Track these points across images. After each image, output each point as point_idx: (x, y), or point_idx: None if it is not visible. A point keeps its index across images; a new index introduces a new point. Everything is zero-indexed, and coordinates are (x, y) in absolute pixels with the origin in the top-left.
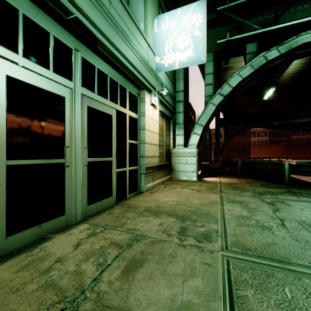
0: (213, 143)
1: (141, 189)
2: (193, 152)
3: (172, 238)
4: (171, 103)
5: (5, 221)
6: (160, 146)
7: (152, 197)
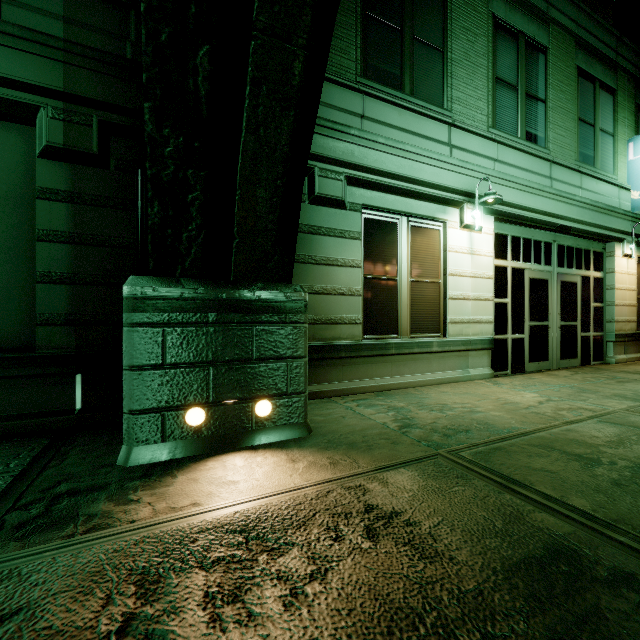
0: None
1: (607, 360)
2: None
3: None
4: None
5: (528, 354)
6: (638, 307)
7: (627, 367)
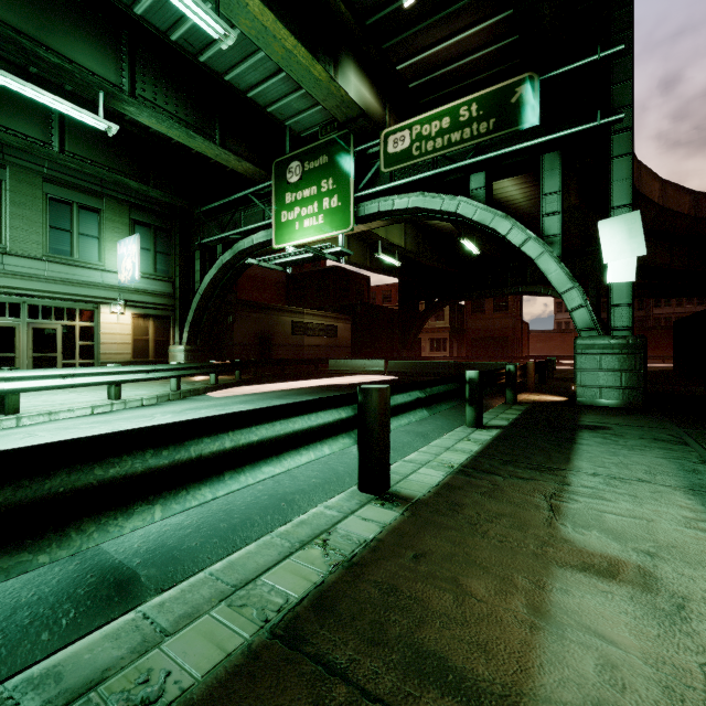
0: (429, 329)
1: None
2: (181, 349)
3: None
4: (165, 302)
5: None
6: (140, 344)
7: None
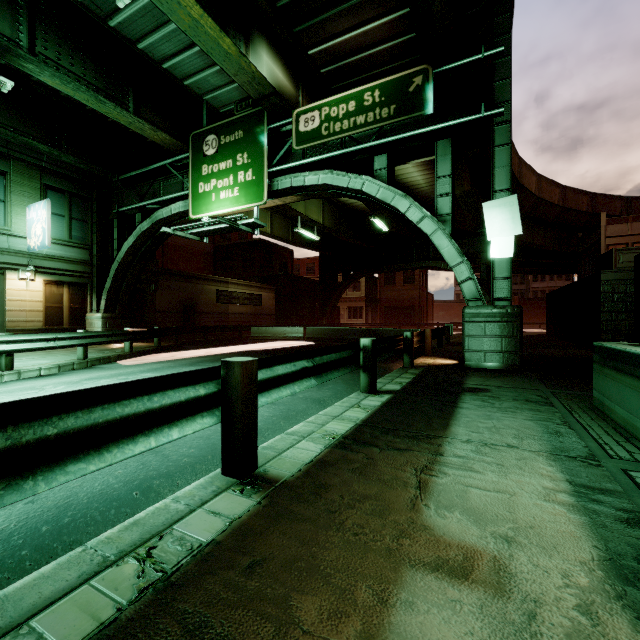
0: (347, 298)
1: None
2: (98, 317)
3: None
4: (82, 269)
5: None
6: (54, 312)
7: None
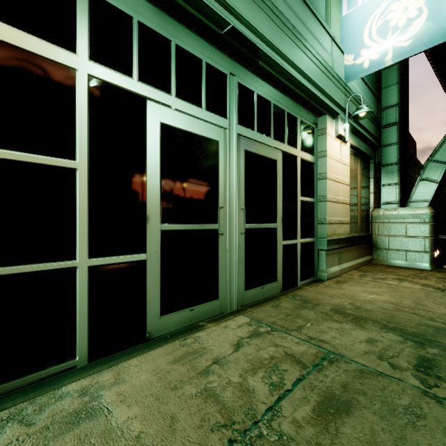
0: None
1: (319, 274)
2: (421, 215)
3: (402, 375)
4: (372, 131)
5: (159, 297)
6: (351, 206)
7: (341, 290)
